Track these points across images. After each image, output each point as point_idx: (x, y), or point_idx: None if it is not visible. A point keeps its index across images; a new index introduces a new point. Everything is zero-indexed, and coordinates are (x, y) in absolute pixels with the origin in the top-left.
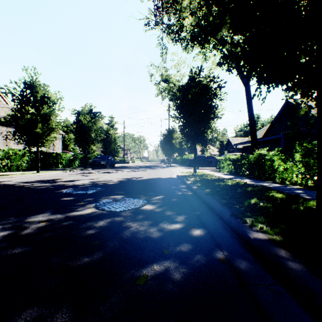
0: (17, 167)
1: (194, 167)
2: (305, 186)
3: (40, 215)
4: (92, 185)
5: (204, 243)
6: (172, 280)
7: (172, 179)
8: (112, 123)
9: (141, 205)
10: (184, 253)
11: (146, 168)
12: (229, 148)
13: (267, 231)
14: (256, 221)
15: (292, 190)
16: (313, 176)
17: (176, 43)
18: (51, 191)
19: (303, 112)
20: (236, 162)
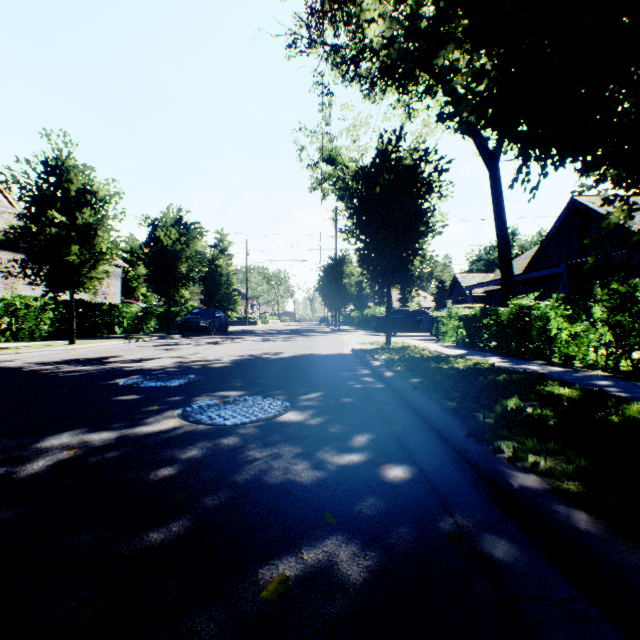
0: (32, 332)
1: (388, 332)
2: (614, 372)
3: (65, 434)
4: (179, 369)
5: (411, 497)
6: (344, 590)
7: (343, 357)
8: (224, 245)
9: (279, 411)
10: (370, 522)
11: (291, 334)
12: (457, 295)
13: (549, 471)
14: (522, 449)
15: (588, 380)
16: (630, 351)
17: (350, 83)
18: (95, 382)
19: (618, 218)
20: (472, 323)
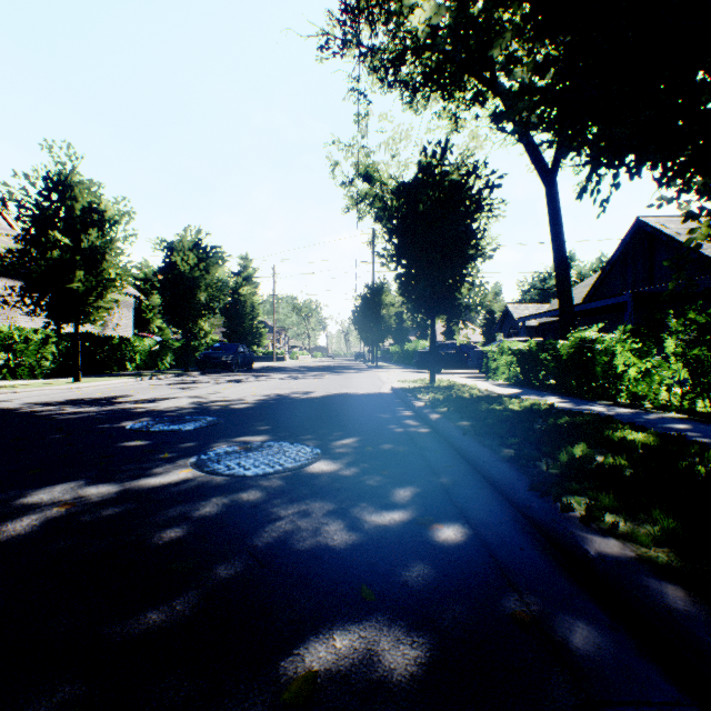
0: (32, 369)
1: (432, 369)
2: (690, 414)
3: (58, 487)
4: (196, 411)
5: (466, 566)
6: (387, 690)
7: (382, 396)
8: (248, 271)
9: (308, 459)
10: (417, 598)
11: (323, 371)
12: (508, 327)
13: (632, 535)
14: (597, 506)
15: (663, 423)
16: (710, 390)
17: (390, 89)
18: (98, 425)
19: (704, 235)
20: (527, 358)
